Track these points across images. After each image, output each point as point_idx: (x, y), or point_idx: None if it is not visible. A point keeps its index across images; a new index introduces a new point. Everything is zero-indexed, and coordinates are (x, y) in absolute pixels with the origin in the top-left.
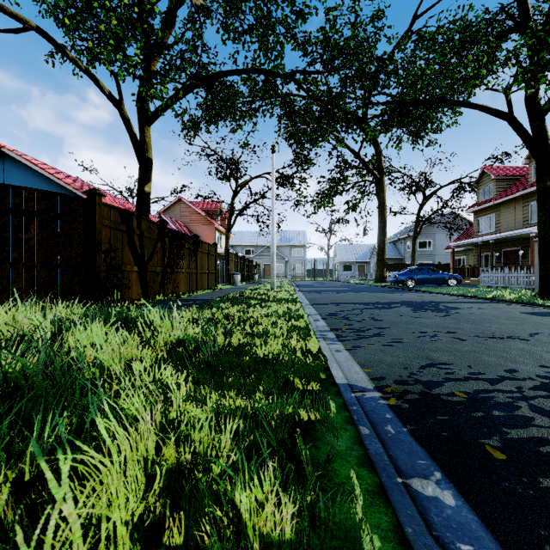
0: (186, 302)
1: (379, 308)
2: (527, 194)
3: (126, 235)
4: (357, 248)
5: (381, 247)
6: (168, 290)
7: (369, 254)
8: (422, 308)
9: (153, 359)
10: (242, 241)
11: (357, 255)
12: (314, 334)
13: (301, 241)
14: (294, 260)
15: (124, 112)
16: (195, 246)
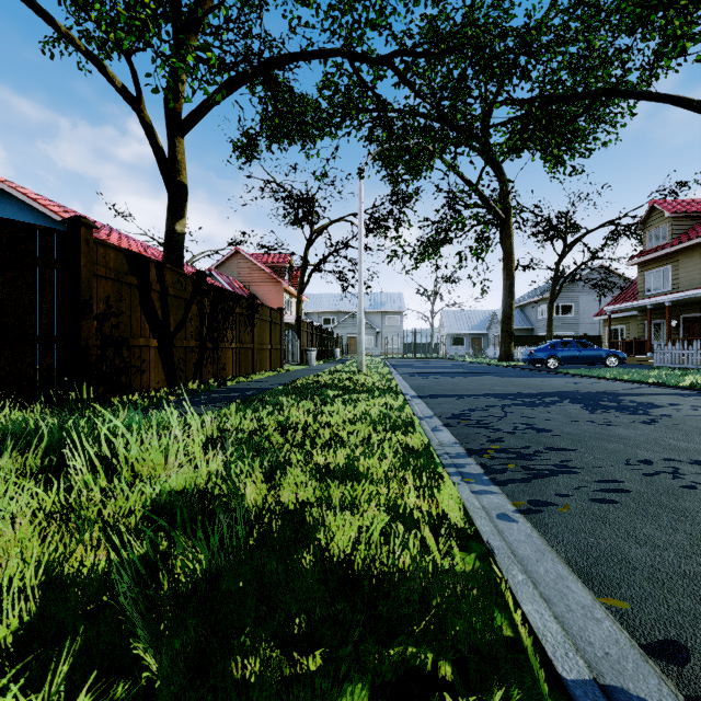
0: (229, 394)
1: (529, 405)
2: None
3: (138, 292)
4: (471, 316)
5: (507, 314)
6: (208, 374)
7: (486, 323)
8: (599, 406)
9: (72, 570)
10: (320, 306)
11: (471, 325)
12: (442, 464)
13: (396, 307)
14: (387, 332)
15: (144, 114)
16: (251, 310)
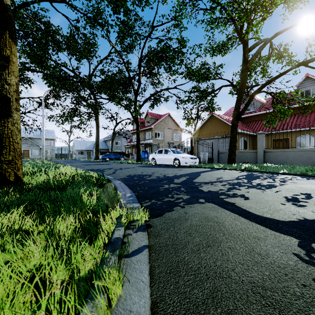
0: None
1: (91, 165)
2: (145, 129)
3: None
4: (87, 143)
5: (97, 144)
6: None
7: (93, 146)
8: (103, 164)
9: None
10: None
11: (87, 146)
12: None
13: (51, 137)
14: (46, 148)
15: None
16: None
